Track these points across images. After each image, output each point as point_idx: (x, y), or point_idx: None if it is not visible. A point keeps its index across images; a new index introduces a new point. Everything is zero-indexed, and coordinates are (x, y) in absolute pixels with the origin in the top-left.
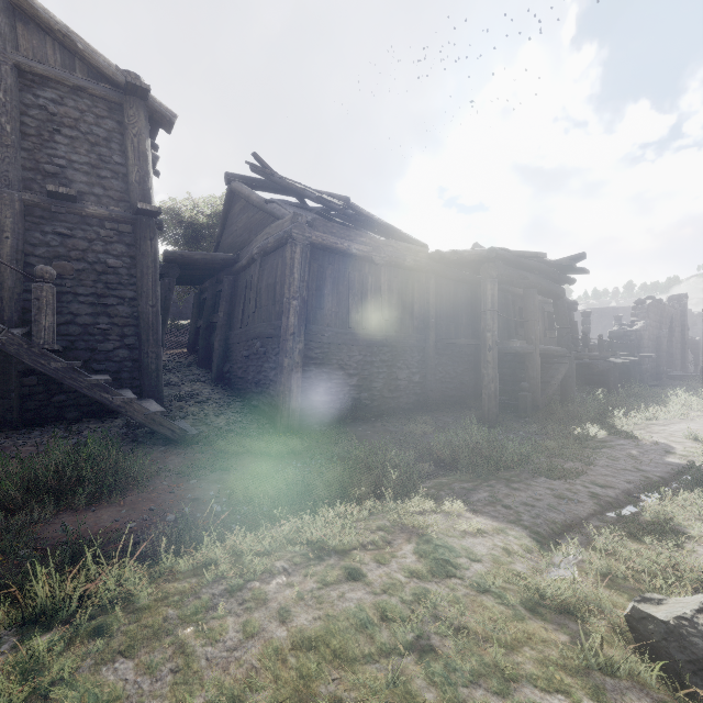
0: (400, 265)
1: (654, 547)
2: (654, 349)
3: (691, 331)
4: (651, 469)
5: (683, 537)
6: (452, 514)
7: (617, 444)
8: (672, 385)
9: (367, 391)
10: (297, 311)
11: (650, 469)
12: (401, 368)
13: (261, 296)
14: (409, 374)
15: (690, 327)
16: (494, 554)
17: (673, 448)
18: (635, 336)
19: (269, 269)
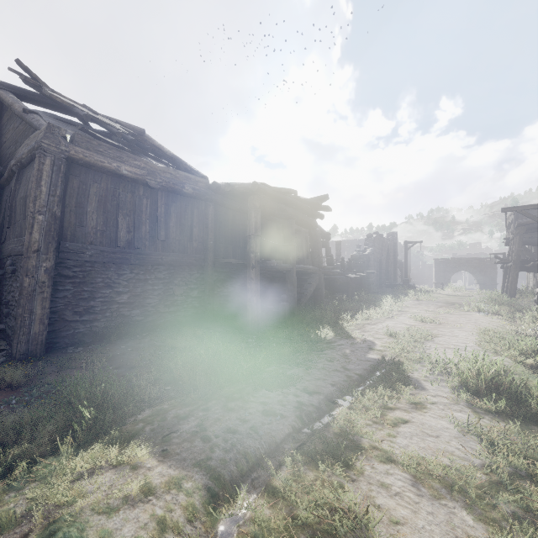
0: (178, 191)
1: (327, 474)
2: (378, 268)
3: (400, 256)
4: (355, 367)
5: (354, 456)
6: (128, 466)
7: (338, 344)
8: (388, 291)
9: (140, 308)
10: (43, 226)
11: (354, 367)
12: (179, 285)
13: (16, 210)
14: (187, 289)
15: (399, 254)
16: (137, 537)
17: (375, 344)
18: (366, 259)
19: (24, 182)
